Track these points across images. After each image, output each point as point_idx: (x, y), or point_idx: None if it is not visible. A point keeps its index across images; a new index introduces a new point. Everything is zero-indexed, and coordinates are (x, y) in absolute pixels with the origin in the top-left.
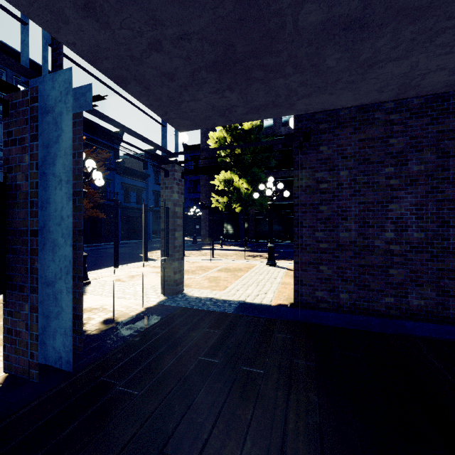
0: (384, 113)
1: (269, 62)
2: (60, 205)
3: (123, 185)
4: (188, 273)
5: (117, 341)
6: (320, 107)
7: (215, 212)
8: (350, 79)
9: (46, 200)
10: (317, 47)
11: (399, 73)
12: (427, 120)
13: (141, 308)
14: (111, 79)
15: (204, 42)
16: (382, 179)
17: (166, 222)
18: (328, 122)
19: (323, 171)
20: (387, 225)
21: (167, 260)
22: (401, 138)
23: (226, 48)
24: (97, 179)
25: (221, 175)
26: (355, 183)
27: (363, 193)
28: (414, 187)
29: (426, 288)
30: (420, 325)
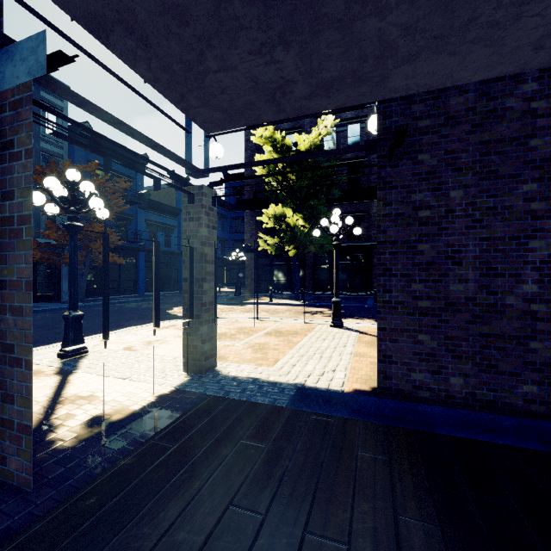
0: (521, 99)
1: None
2: None
3: (148, 222)
4: (225, 338)
5: (99, 463)
6: (429, 83)
7: (263, 257)
8: (494, 19)
9: None
10: None
11: None
12: None
13: (150, 396)
14: (79, 23)
15: None
16: (517, 202)
17: (189, 269)
18: (431, 117)
19: (424, 191)
20: (526, 272)
21: (192, 323)
22: (549, 138)
23: None
24: (96, 208)
25: (270, 210)
26: (475, 208)
27: (487, 224)
28: None
29: None
30: None
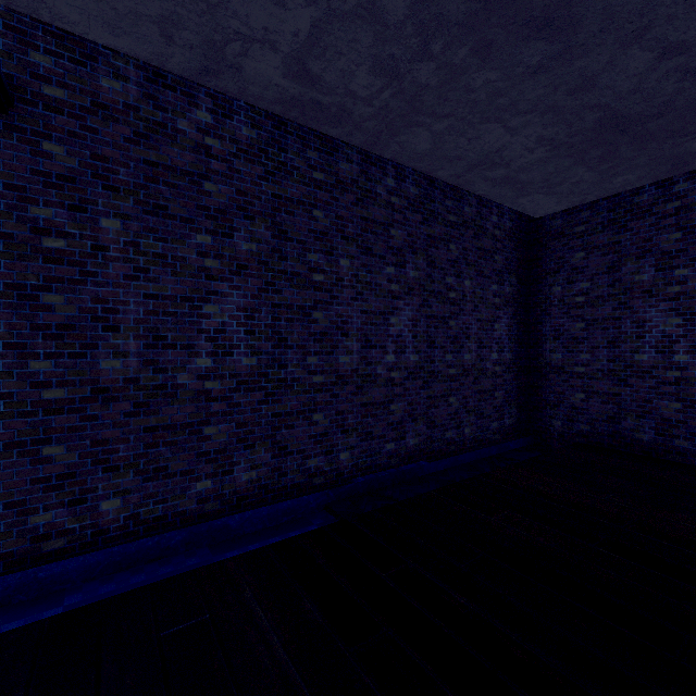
0: (195, 127)
1: None
2: None
3: None
4: None
5: None
6: None
7: None
8: None
9: None
10: None
11: None
12: (261, 171)
13: None
14: None
15: None
16: (191, 254)
17: None
18: (67, 88)
19: (55, 206)
20: (200, 343)
21: None
22: (223, 187)
23: None
24: None
25: None
26: (138, 251)
27: (155, 277)
28: (243, 278)
29: (259, 449)
30: (251, 515)
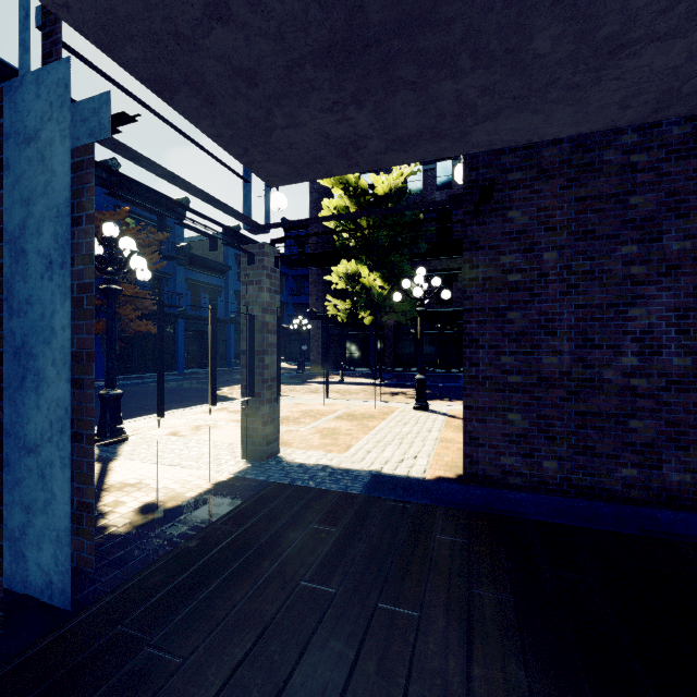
0: (620, 152)
1: (429, 44)
2: (50, 308)
3: (189, 282)
4: (287, 422)
5: (159, 547)
6: (514, 139)
7: (332, 325)
8: (573, 82)
9: (26, 299)
10: (520, 12)
11: (663, 68)
12: (696, 163)
13: (206, 483)
14: (144, 84)
15: (308, 0)
16: (616, 265)
17: (249, 340)
18: (522, 170)
19: (514, 253)
20: (625, 343)
21: (251, 402)
22: (650, 195)
23: (350, 15)
24: (138, 269)
25: (341, 267)
26: (570, 272)
27: (584, 290)
28: (674, 278)
29: (694, 452)
30: (685, 517)
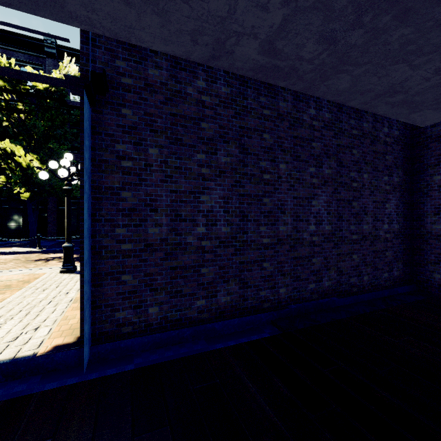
0: (196, 91)
1: None
2: None
3: None
4: None
5: None
6: (114, 30)
7: None
8: None
9: None
10: None
11: (216, 13)
12: (232, 113)
13: None
14: None
15: None
16: (194, 166)
17: None
18: (133, 78)
19: (127, 144)
20: (199, 218)
21: None
22: (211, 125)
23: None
24: None
25: None
26: (167, 166)
27: (176, 180)
28: (223, 179)
29: (231, 283)
30: (227, 323)
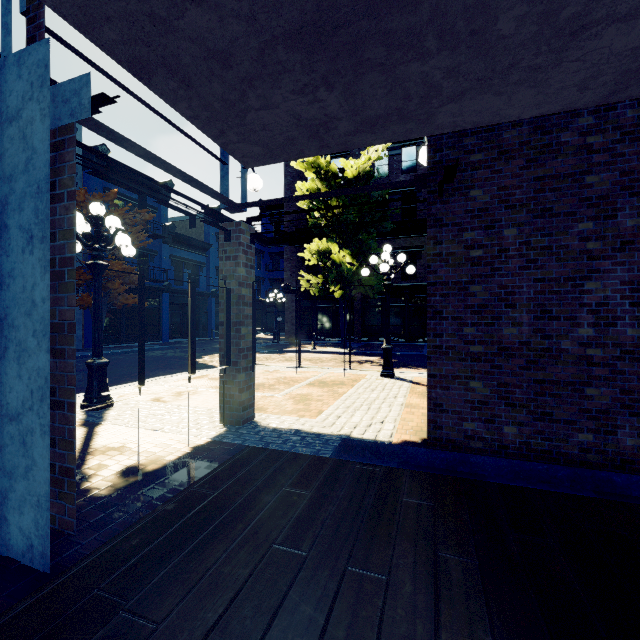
0: (576, 134)
1: (397, 25)
2: (31, 281)
3: (173, 259)
4: (263, 388)
5: (138, 510)
6: (477, 120)
7: (305, 298)
8: (535, 63)
9: (8, 273)
10: None
11: (623, 49)
12: None
13: (185, 447)
14: (122, 66)
15: None
16: (573, 241)
17: (226, 312)
18: (483, 151)
19: (476, 230)
20: (581, 315)
21: (228, 371)
22: (605, 175)
23: None
24: (123, 246)
25: (313, 245)
26: (529, 247)
27: (542, 265)
28: (628, 253)
29: None
30: (639, 480)
